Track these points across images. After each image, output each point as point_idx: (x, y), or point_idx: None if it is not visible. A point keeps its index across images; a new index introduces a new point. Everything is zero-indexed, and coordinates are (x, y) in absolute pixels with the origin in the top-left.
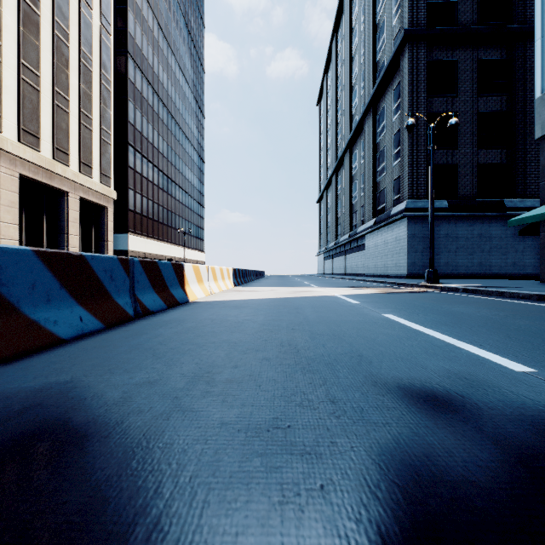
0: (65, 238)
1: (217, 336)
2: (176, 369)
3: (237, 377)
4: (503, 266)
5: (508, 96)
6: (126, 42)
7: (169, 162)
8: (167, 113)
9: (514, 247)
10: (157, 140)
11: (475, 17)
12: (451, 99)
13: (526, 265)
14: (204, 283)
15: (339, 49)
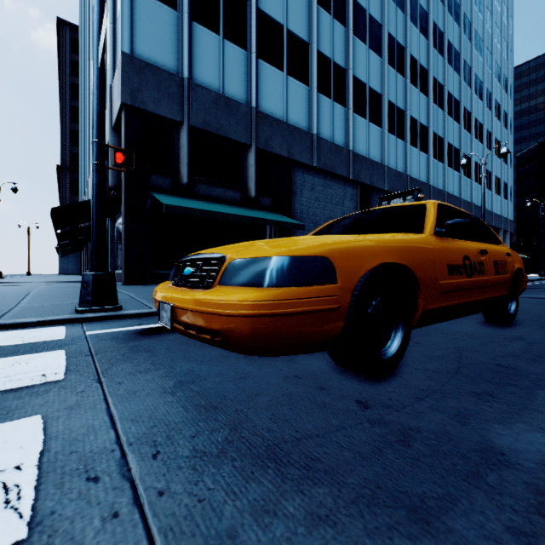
0: None
1: None
2: None
3: None
4: None
5: None
6: None
7: None
8: None
9: None
10: None
11: None
12: None
13: None
14: None
15: None
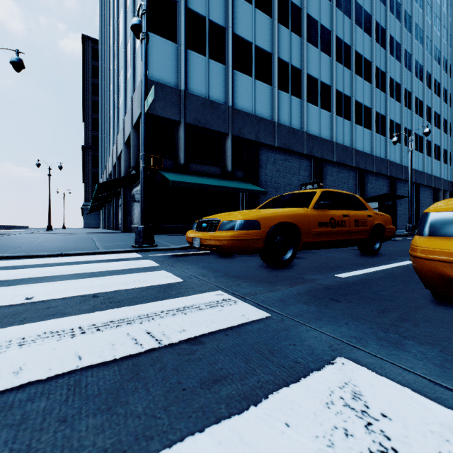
0: None
1: None
2: None
3: None
4: None
5: None
6: None
7: None
8: None
9: None
10: None
11: None
12: None
13: None
14: None
15: None
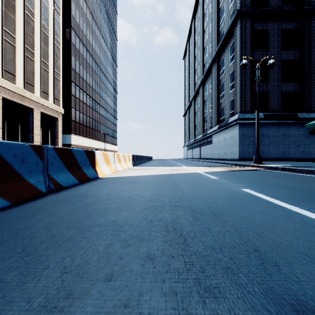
0: (31, 136)
1: (106, 216)
2: (29, 284)
3: (104, 313)
4: (297, 153)
5: (300, 50)
6: (70, 20)
7: (96, 92)
8: (95, 63)
9: (304, 142)
10: (89, 79)
11: (280, 2)
12: (265, 52)
13: (311, 153)
14: (111, 164)
15: (196, 26)
